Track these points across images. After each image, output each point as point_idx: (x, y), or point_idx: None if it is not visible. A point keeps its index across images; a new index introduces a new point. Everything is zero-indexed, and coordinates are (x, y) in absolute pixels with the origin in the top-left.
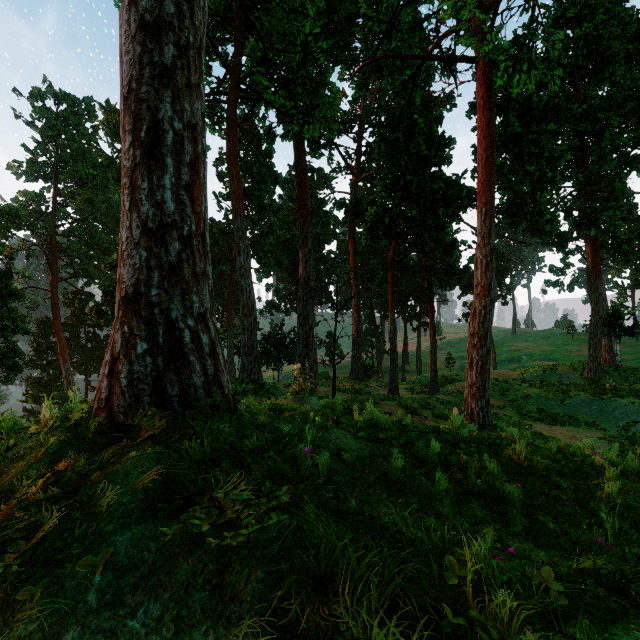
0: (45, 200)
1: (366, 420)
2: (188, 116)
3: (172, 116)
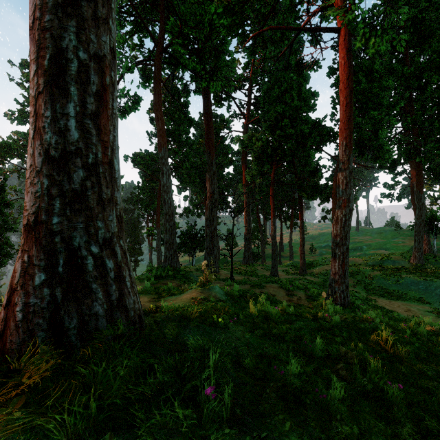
0: None
1: (259, 312)
2: (94, 47)
3: (77, 45)
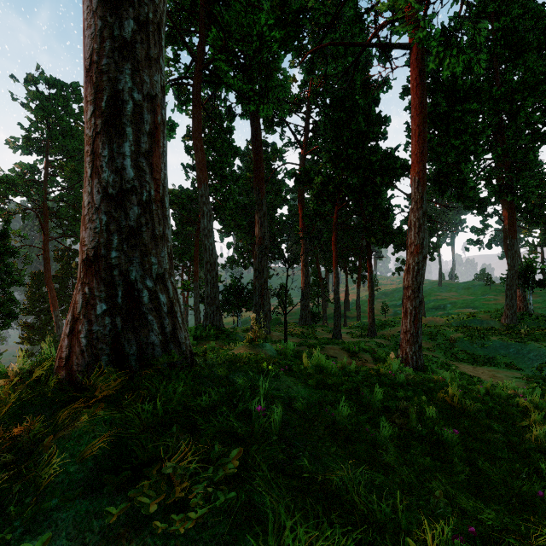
0: (38, 171)
1: (314, 366)
2: (147, 88)
3: (132, 87)
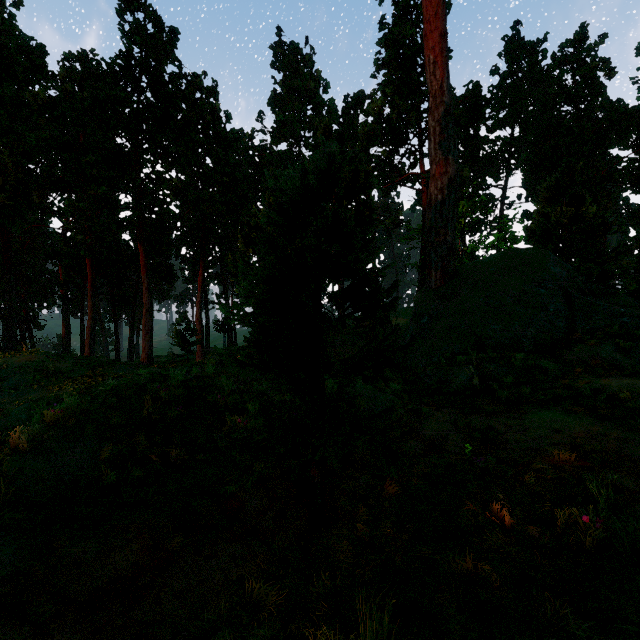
0: None
1: None
2: None
3: None
